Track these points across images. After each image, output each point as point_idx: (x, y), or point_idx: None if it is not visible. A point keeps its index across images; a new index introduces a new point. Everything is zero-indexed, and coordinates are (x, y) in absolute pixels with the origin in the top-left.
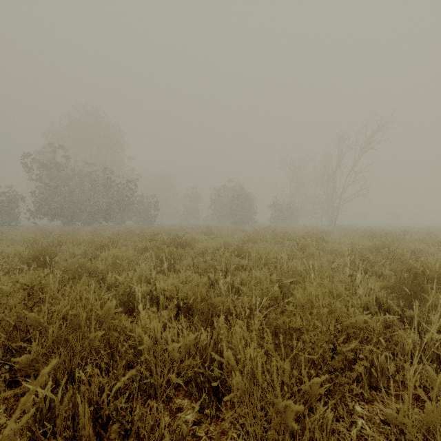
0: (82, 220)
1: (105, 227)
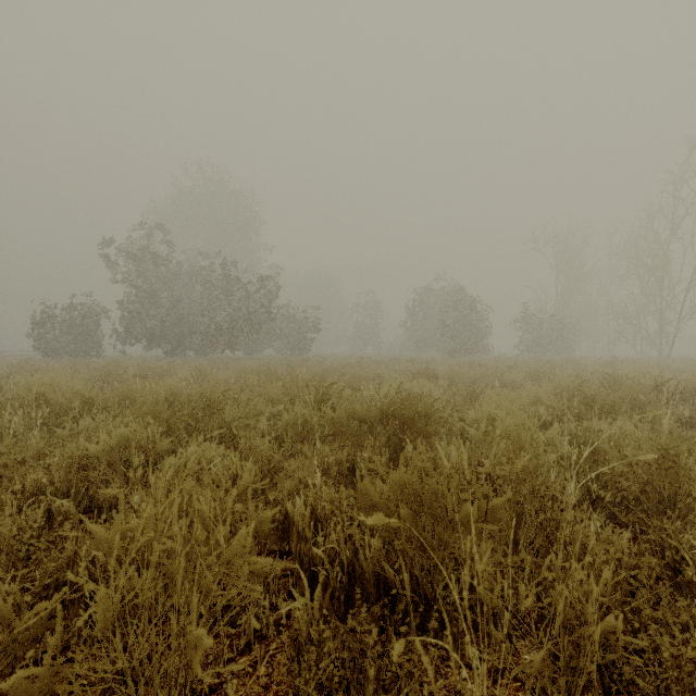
0: (194, 348)
1: (228, 360)
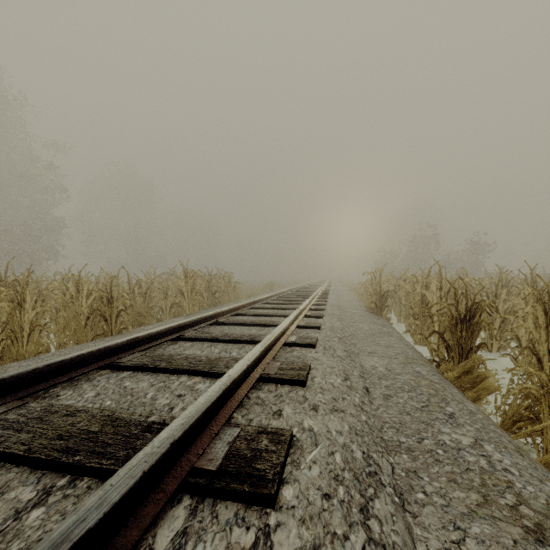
0: None
1: None
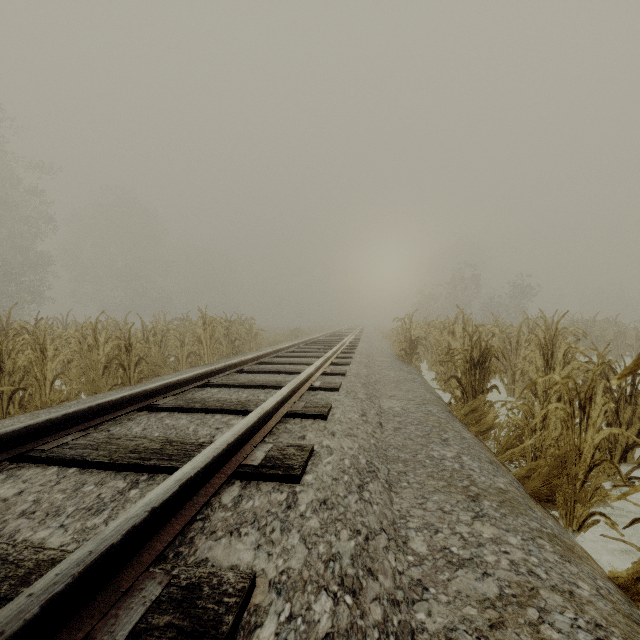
0: None
1: None
